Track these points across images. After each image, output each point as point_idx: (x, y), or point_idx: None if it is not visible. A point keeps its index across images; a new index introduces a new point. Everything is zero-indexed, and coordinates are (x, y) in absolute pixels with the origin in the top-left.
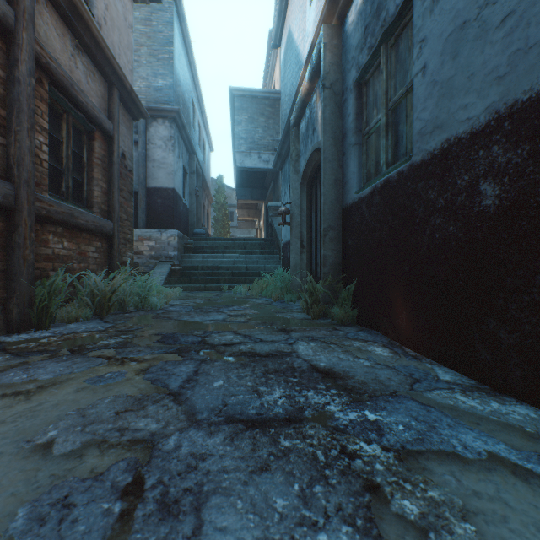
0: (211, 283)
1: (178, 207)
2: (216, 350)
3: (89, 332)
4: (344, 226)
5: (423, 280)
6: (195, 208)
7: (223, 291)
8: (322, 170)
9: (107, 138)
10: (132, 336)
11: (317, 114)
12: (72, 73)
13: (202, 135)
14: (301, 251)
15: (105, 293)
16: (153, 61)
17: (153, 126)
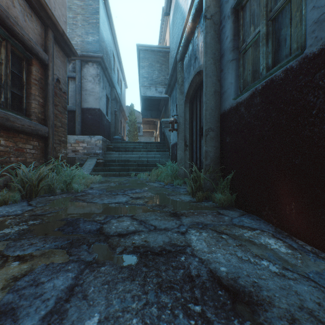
0: (123, 171)
1: (102, 121)
2: (108, 244)
3: (4, 217)
4: (222, 127)
5: (324, 173)
6: (114, 123)
7: (131, 177)
8: (204, 84)
9: (44, 66)
10: (38, 222)
11: (198, 45)
12: (9, 9)
13: (119, 77)
14: (185, 149)
15: (33, 180)
16: (86, 24)
17: (85, 68)
